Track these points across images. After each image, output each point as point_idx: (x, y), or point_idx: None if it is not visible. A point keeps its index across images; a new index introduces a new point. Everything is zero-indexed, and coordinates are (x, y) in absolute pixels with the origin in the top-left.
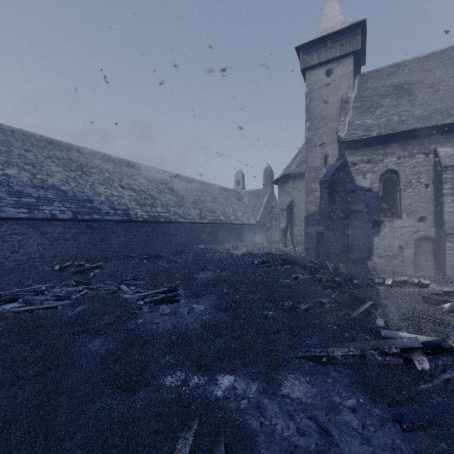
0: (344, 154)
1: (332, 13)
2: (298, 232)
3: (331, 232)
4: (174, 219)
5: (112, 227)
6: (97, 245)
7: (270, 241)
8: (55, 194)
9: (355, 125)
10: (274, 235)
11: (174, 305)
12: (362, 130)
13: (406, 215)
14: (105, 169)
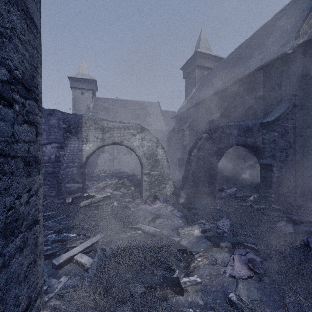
0: None
1: (84, 67)
2: None
3: None
4: None
5: None
6: None
7: None
8: None
9: None
10: None
11: None
12: None
13: (106, 152)
14: None
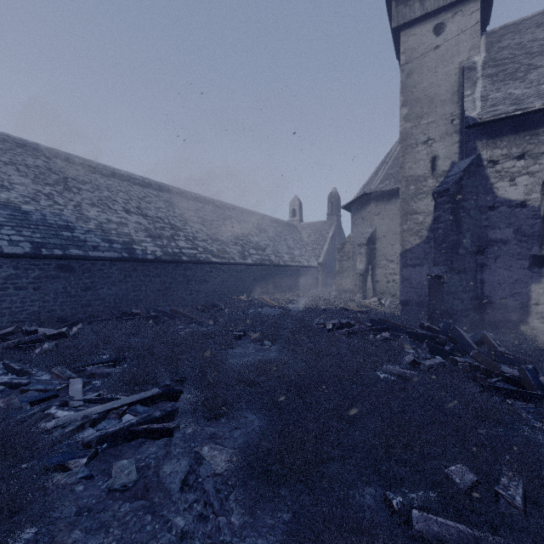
0: (475, 148)
1: None
2: (383, 277)
3: (456, 276)
4: (204, 258)
5: (103, 268)
6: (77, 297)
7: (340, 290)
8: (8, 215)
9: (493, 100)
10: (345, 281)
11: (159, 446)
12: (507, 104)
13: None
14: (104, 186)
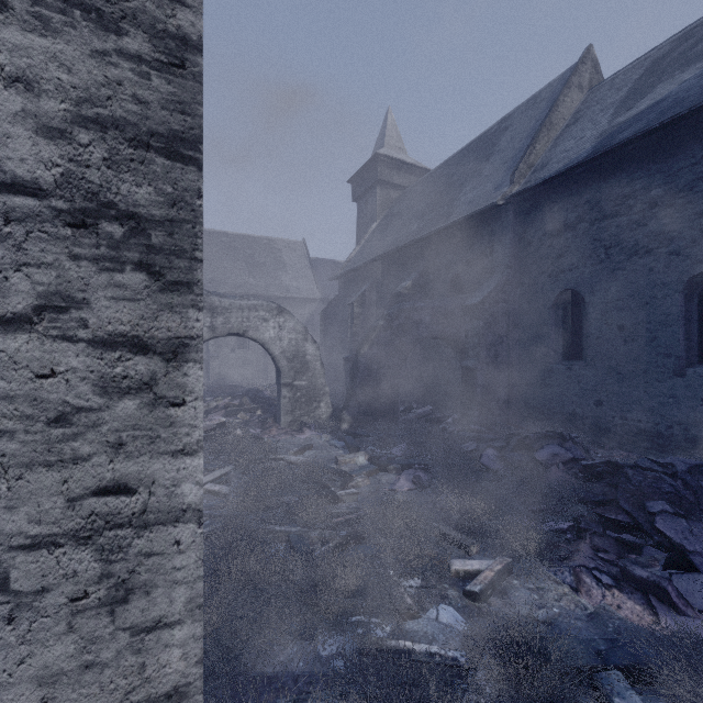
0: None
1: None
2: None
3: None
4: None
5: None
6: None
7: None
8: None
9: None
10: None
11: None
12: None
13: None
14: None
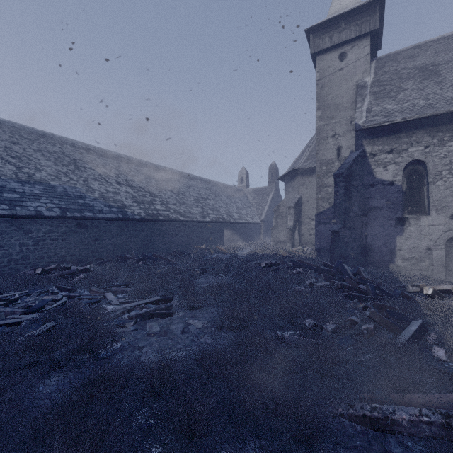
0: (362, 144)
1: None
2: (306, 231)
3: (348, 231)
4: (174, 217)
5: (106, 225)
6: (89, 245)
7: (276, 241)
8: (43, 189)
9: (374, 112)
10: (280, 234)
11: (166, 320)
12: (382, 116)
13: (436, 211)
14: (101, 165)
